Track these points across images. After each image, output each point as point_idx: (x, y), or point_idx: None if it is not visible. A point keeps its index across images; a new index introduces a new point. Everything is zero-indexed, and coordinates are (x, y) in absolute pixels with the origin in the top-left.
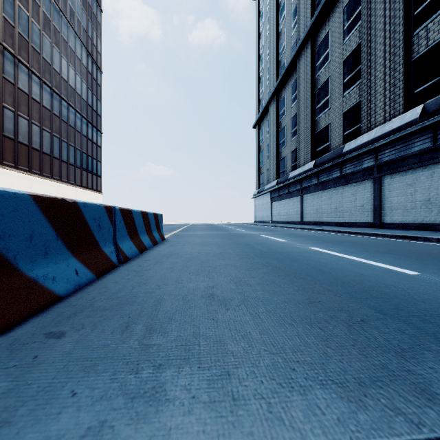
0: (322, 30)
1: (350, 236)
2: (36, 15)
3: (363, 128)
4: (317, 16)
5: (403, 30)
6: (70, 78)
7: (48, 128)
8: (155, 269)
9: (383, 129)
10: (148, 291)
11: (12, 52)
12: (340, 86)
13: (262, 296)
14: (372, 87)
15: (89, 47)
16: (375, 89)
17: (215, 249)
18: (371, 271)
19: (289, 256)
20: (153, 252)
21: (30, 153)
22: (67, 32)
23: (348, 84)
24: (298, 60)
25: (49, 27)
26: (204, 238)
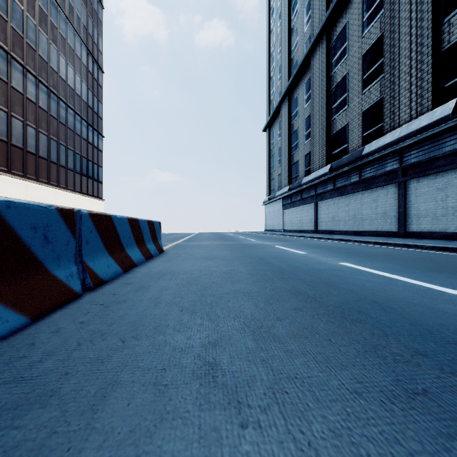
0: (339, 23)
1: (378, 247)
2: (31, 9)
3: (385, 128)
4: (334, 7)
5: (432, 17)
6: (69, 77)
7: (45, 130)
8: (133, 300)
9: (409, 128)
10: (99, 357)
11: (4, 48)
12: (359, 83)
13: (306, 373)
14: (396, 82)
15: (89, 45)
16: (399, 84)
17: (222, 265)
18: (453, 306)
19: (318, 276)
20: (142, 270)
21: (25, 157)
22: (65, 29)
23: (368, 81)
24: (312, 57)
25: (45, 23)
26: (210, 250)
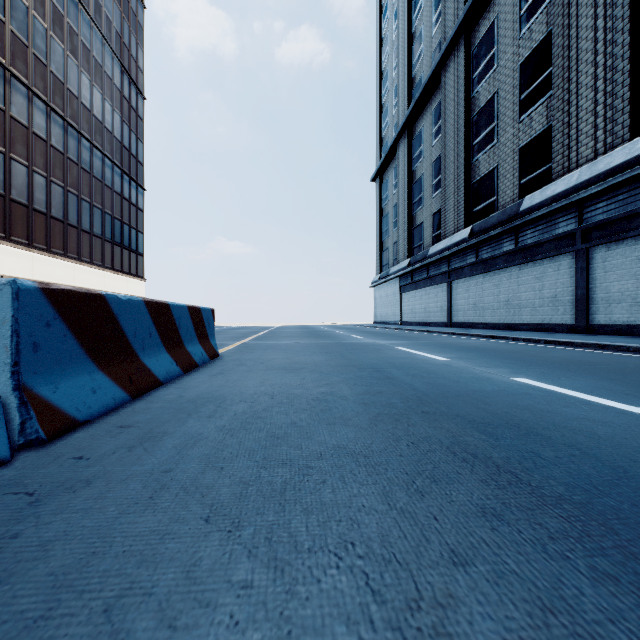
0: (483, 20)
1: (557, 350)
2: (39, 6)
3: (555, 171)
4: None
5: (631, 0)
6: (95, 104)
7: (60, 179)
8: (109, 479)
9: (594, 169)
10: None
11: None
12: (514, 106)
13: None
14: (573, 102)
15: (124, 60)
16: (578, 105)
17: (311, 382)
18: None
19: (491, 408)
20: (168, 394)
21: (31, 218)
22: (89, 35)
23: (529, 102)
24: (443, 72)
25: (61, 26)
26: (292, 354)
